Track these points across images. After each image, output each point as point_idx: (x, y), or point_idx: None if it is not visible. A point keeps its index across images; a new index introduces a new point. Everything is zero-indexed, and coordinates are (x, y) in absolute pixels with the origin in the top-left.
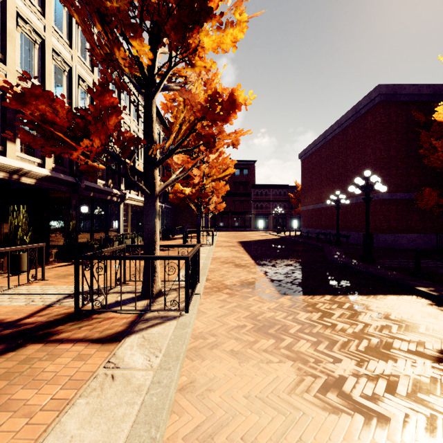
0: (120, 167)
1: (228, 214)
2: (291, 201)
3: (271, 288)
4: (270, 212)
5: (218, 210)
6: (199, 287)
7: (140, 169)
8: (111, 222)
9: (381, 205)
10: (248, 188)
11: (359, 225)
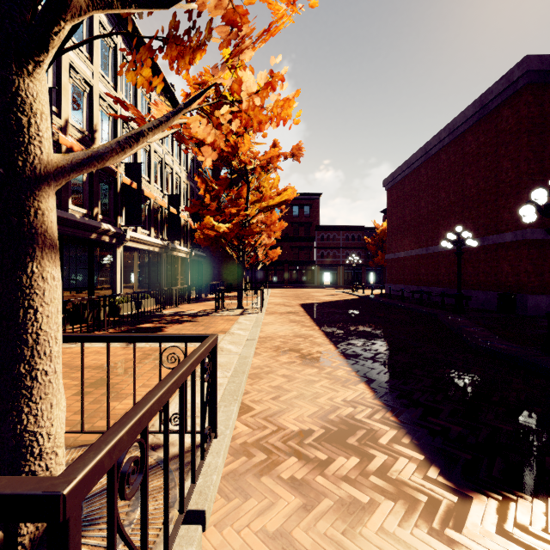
0: (116, 189)
1: (284, 265)
2: (368, 248)
3: (410, 454)
4: (339, 262)
5: (270, 258)
6: (209, 466)
7: (151, 195)
8: (99, 276)
9: (529, 248)
10: (311, 231)
11: (487, 281)
